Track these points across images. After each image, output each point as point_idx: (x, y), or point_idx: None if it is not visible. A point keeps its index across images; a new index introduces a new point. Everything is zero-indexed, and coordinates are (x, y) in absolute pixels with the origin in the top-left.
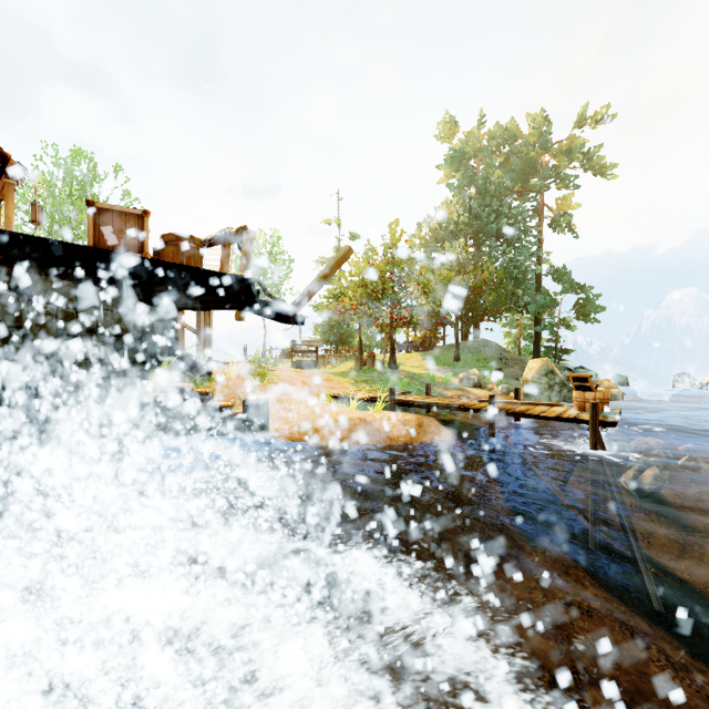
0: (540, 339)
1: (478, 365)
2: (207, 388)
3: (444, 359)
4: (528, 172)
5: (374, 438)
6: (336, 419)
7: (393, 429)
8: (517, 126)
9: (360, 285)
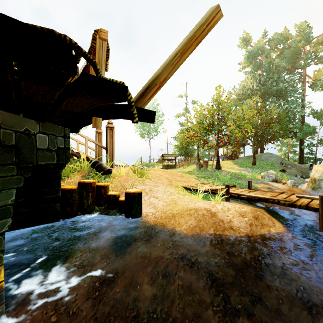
0: (303, 152)
1: (267, 167)
2: (107, 182)
3: (246, 164)
4: (296, 57)
5: (220, 227)
6: (187, 207)
7: (233, 219)
8: (288, 32)
9: (199, 123)
